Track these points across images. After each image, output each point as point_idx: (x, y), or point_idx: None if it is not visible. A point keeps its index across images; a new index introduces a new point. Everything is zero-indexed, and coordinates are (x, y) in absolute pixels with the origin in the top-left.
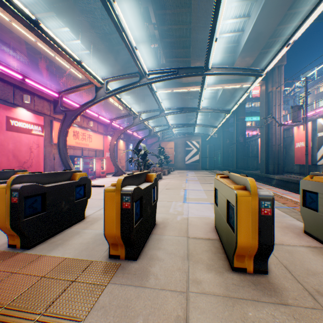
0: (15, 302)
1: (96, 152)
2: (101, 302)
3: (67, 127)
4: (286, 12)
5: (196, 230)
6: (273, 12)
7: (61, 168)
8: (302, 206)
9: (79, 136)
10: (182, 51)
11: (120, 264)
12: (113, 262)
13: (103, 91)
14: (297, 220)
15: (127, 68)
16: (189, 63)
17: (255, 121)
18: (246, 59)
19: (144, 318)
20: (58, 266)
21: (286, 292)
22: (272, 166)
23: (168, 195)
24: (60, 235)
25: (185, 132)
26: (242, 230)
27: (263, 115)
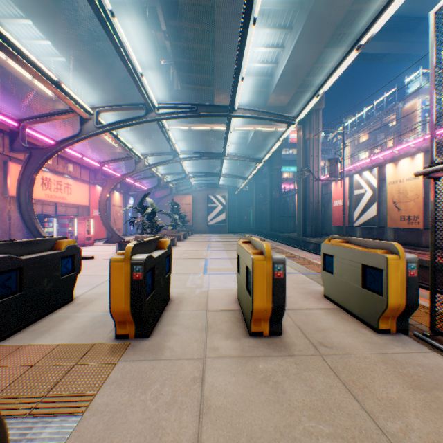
0: (6, 391)
1: (78, 208)
2: (113, 377)
3: (34, 172)
4: (323, 50)
5: (217, 302)
6: (308, 48)
7: (22, 233)
8: (323, 270)
9: (51, 185)
10: (204, 77)
11: (130, 343)
12: (121, 342)
13: (93, 124)
14: (321, 285)
15: (126, 90)
16: (212, 93)
17: (293, 172)
18: (281, 98)
19: (161, 383)
20: (50, 353)
21: (294, 346)
22: (310, 227)
23: (185, 266)
24: (42, 322)
25: (207, 183)
26: (258, 294)
27: (300, 166)
